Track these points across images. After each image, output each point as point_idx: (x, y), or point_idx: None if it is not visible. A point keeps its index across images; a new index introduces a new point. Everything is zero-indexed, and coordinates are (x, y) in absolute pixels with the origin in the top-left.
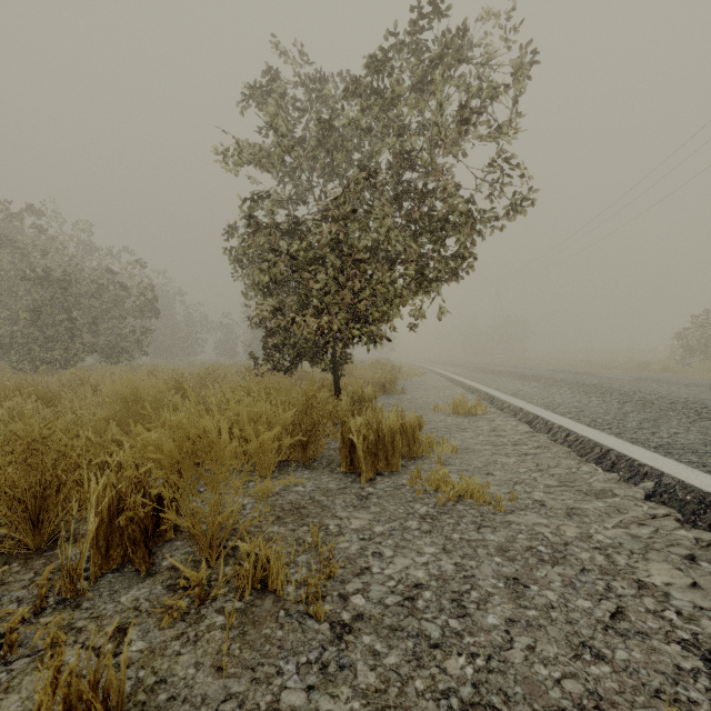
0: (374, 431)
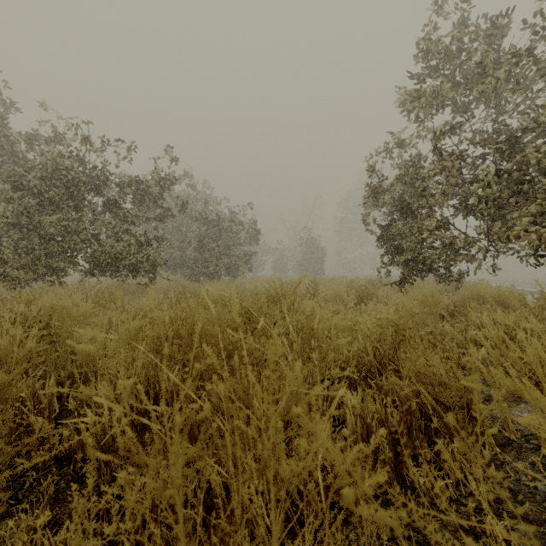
0: None
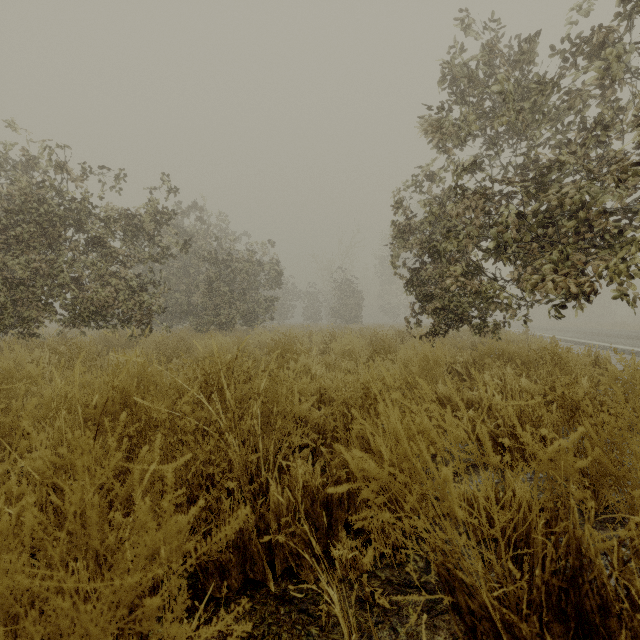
0: None
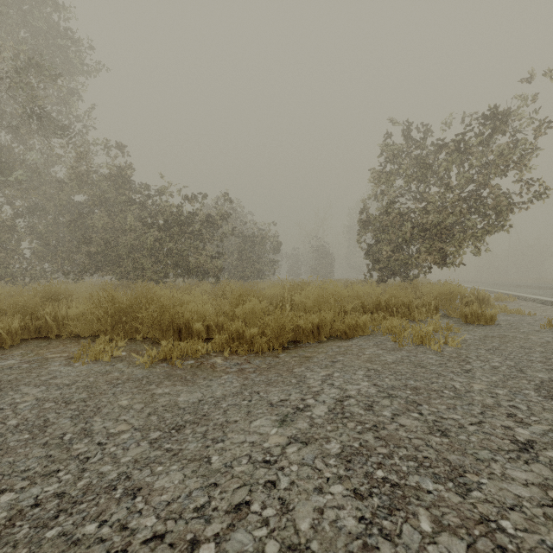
0: (475, 296)
